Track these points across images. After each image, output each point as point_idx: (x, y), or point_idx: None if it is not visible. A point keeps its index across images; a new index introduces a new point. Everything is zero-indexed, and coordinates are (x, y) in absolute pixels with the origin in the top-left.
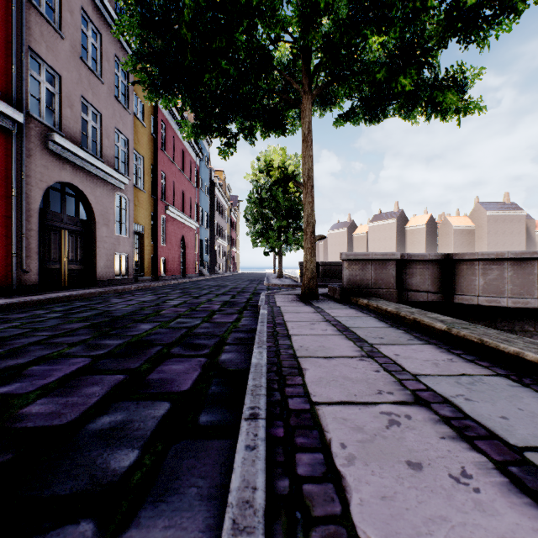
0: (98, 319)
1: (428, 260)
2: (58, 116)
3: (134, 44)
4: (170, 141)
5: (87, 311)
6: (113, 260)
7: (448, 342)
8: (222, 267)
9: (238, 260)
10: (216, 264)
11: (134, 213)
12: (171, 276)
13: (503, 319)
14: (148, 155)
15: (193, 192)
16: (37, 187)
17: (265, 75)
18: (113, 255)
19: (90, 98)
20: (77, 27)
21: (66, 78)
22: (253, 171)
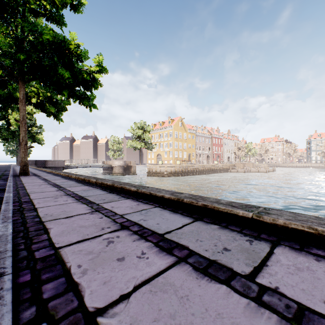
0: None
1: (42, 161)
2: None
3: None
4: None
5: None
6: None
7: None
8: None
9: None
10: None
11: None
12: None
13: (52, 168)
14: None
15: None
16: None
17: (12, 138)
18: None
19: None
20: None
21: None
22: None
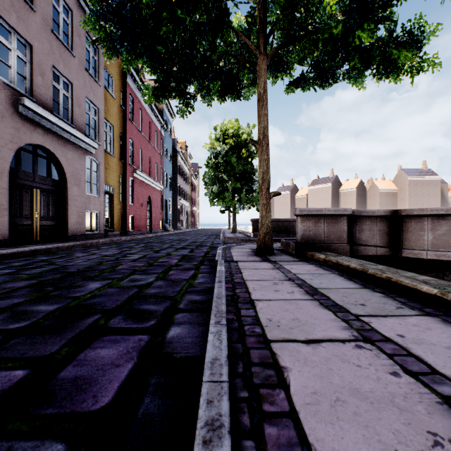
0: (49, 275)
1: (377, 216)
2: (29, 83)
3: (93, 3)
4: (137, 113)
5: (43, 266)
6: (83, 216)
7: (449, 312)
8: (184, 224)
9: (198, 217)
10: (179, 221)
11: (105, 175)
12: (138, 231)
13: None
14: (117, 124)
15: (159, 158)
16: (7, 147)
17: (222, 32)
18: (83, 212)
19: (61, 69)
20: (49, 2)
21: (38, 48)
22: (211, 141)
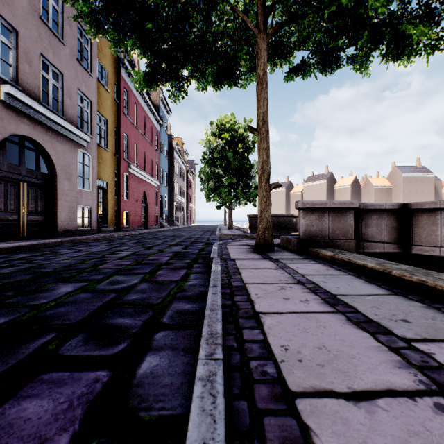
0: (18, 276)
1: (384, 209)
2: (15, 70)
3: None
4: (132, 107)
5: (17, 265)
6: (75, 212)
7: None
8: (180, 220)
9: (194, 214)
10: (175, 217)
11: (98, 169)
12: (133, 227)
13: None
14: (111, 118)
15: (154, 154)
16: None
17: (217, 4)
18: (75, 207)
19: (50, 58)
20: None
21: (24, 34)
22: (207, 138)
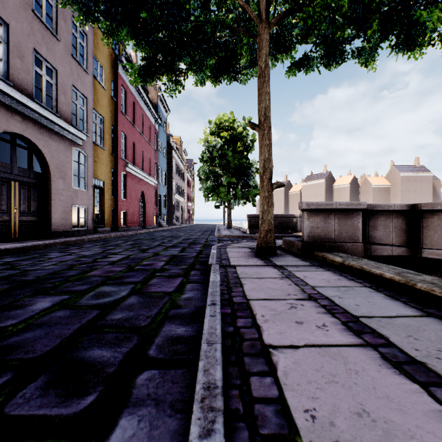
0: None
1: (392, 210)
2: (6, 65)
3: None
4: (130, 105)
5: None
6: (70, 212)
7: None
8: (179, 219)
9: (193, 213)
10: (173, 216)
11: (94, 168)
12: (131, 227)
13: None
14: (108, 116)
15: (153, 153)
16: None
17: None
18: (70, 207)
19: (44, 53)
20: None
21: (15, 28)
22: (205, 137)
